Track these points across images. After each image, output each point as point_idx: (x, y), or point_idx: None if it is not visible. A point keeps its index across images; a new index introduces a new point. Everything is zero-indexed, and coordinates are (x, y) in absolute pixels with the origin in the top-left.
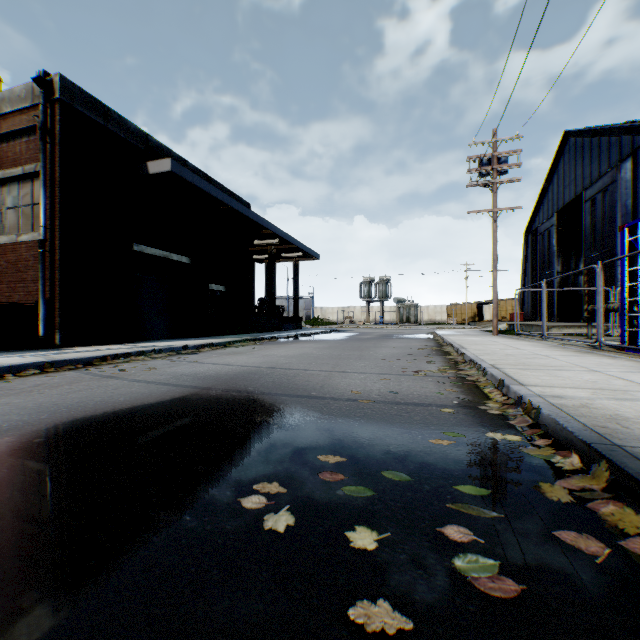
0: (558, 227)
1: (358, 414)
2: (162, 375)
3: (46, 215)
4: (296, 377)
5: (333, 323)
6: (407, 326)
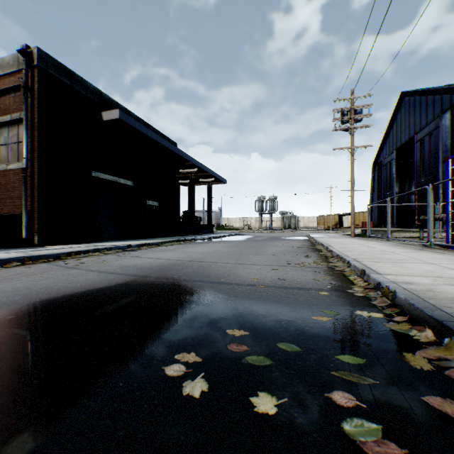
0: (396, 160)
1: (256, 296)
2: (111, 266)
3: (27, 150)
4: (209, 268)
5: (236, 229)
6: (289, 231)
